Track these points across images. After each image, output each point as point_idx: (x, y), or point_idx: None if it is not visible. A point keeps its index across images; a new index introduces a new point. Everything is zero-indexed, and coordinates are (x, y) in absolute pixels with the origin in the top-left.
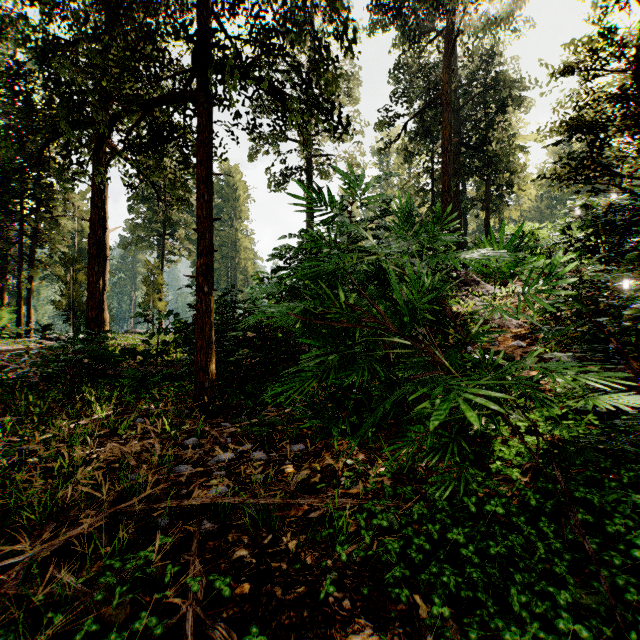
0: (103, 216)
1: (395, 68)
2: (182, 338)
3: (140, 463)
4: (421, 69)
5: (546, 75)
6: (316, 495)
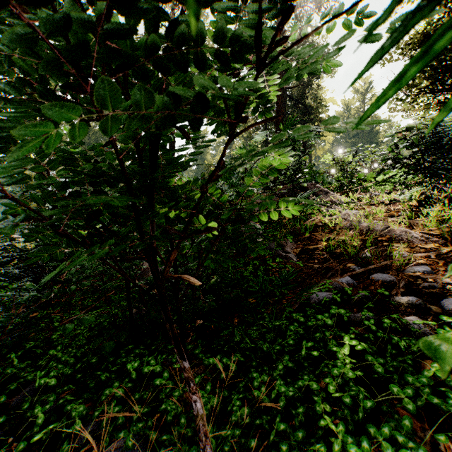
0: None
1: None
2: None
3: None
4: None
5: None
6: None
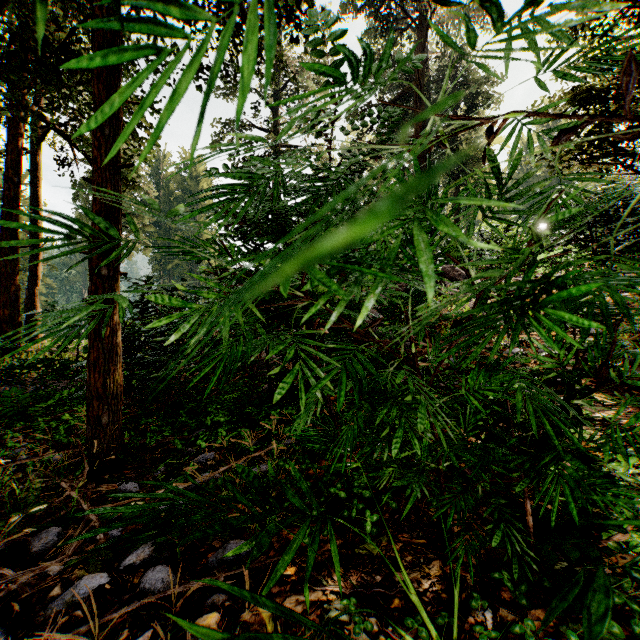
0: (35, 199)
1: None
2: None
3: None
4: (393, 60)
5: (545, 40)
6: None
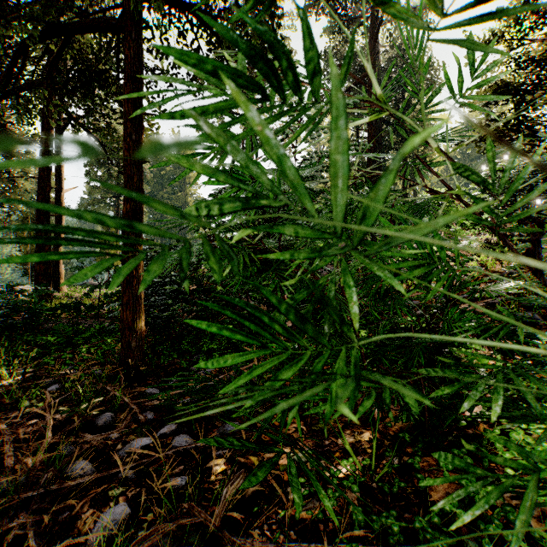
0: (58, 177)
1: (326, 52)
2: (119, 291)
3: (26, 457)
4: None
5: None
6: (253, 520)
